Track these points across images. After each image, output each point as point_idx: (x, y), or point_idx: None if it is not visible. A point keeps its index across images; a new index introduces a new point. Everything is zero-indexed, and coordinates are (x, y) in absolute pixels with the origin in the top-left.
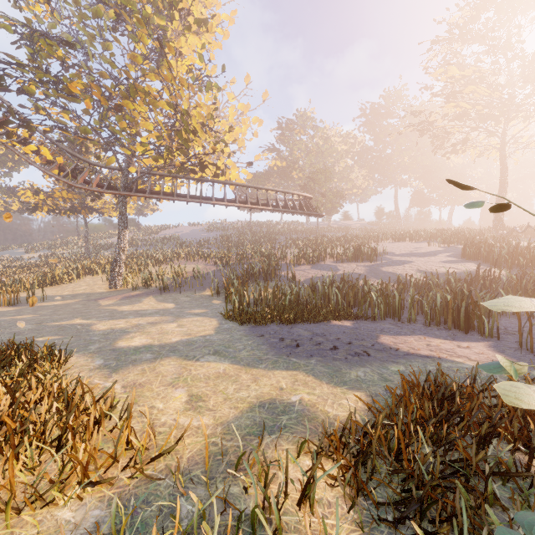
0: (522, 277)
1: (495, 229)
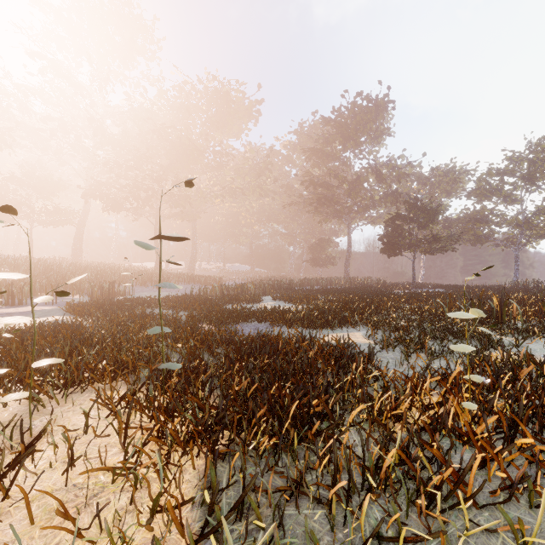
0: None
1: None
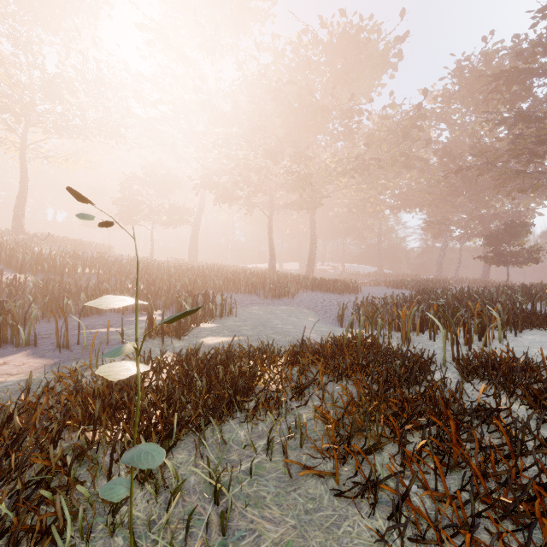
0: (49, 282)
1: (15, 232)
